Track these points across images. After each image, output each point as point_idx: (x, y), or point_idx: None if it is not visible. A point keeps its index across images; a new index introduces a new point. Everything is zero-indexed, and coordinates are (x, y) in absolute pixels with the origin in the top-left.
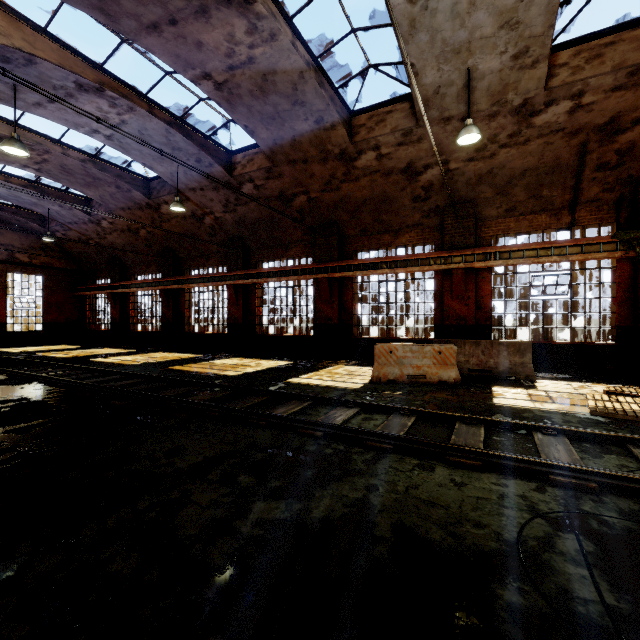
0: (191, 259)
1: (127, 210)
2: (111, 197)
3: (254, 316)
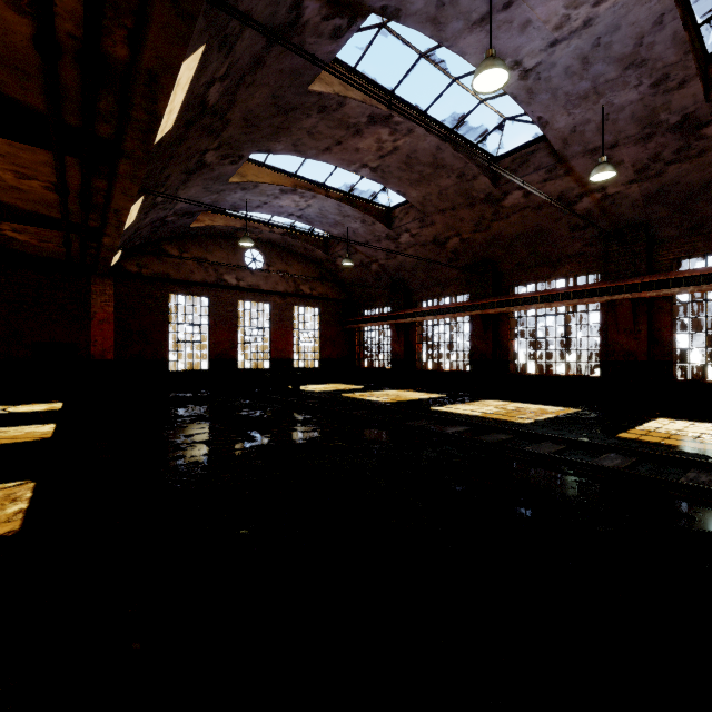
0: (521, 271)
1: (448, 212)
2: (438, 195)
3: (667, 349)
